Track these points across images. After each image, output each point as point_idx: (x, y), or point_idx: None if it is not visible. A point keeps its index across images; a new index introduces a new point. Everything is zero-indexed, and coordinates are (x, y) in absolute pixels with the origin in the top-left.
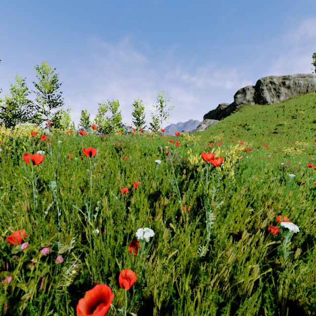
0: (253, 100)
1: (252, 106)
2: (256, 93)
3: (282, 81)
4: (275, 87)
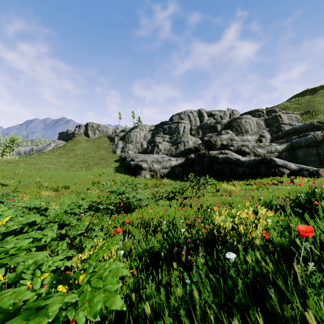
0: (84, 133)
1: (82, 137)
2: (85, 130)
3: (97, 127)
4: (93, 129)
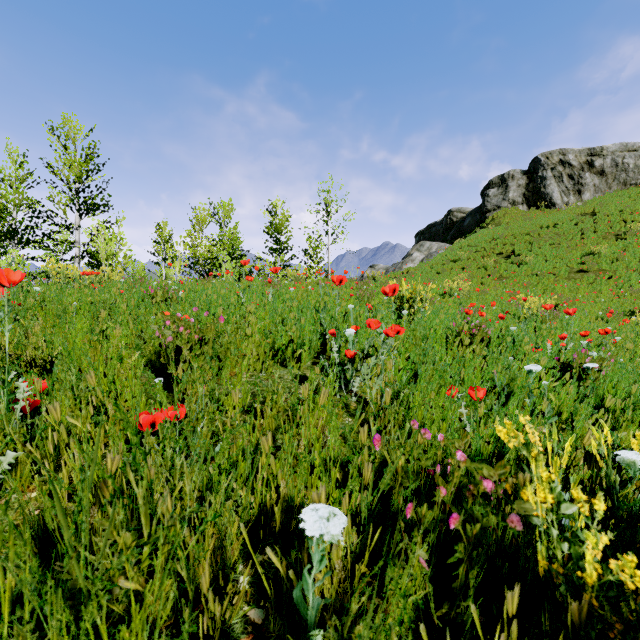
0: (524, 201)
1: (521, 213)
2: (529, 186)
3: (587, 159)
4: (571, 172)
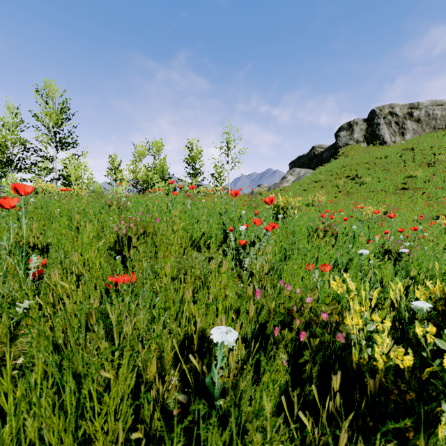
0: (364, 140)
1: (362, 148)
2: (368, 129)
3: (408, 111)
4: (397, 120)
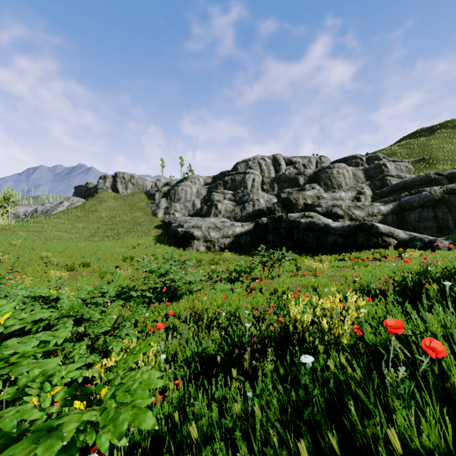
0: (111, 188)
1: (108, 193)
2: (113, 183)
3: (130, 178)
4: (125, 182)
